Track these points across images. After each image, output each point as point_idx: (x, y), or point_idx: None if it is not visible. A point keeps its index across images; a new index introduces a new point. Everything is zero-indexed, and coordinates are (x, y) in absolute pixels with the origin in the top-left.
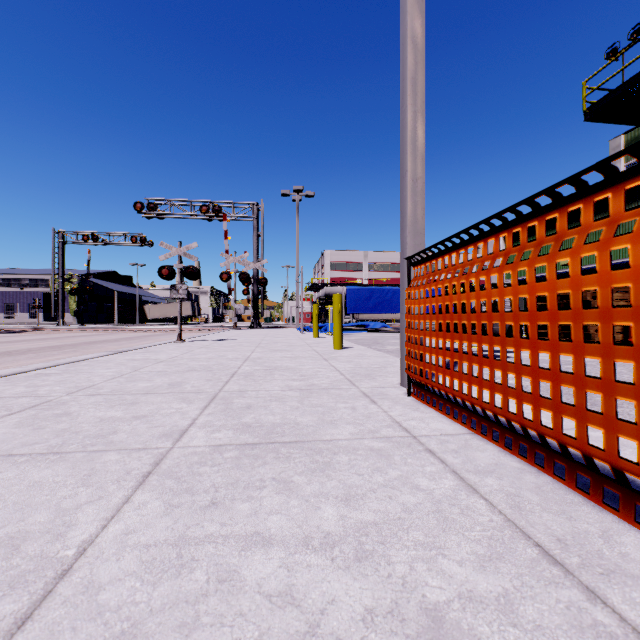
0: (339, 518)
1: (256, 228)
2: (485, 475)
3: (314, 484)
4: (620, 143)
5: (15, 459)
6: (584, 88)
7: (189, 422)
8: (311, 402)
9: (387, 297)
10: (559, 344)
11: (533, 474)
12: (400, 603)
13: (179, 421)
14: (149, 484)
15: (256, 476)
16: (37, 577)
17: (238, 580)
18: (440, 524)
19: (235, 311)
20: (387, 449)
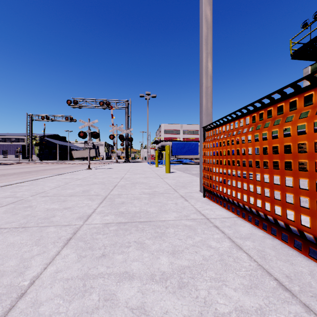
0: (169, 263)
1: (127, 113)
2: (245, 240)
3: (156, 244)
4: (308, 70)
5: (1, 230)
6: (291, 42)
7: (92, 211)
8: (154, 200)
9: (192, 147)
10: (285, 171)
11: (270, 239)
12: (203, 313)
13: (87, 210)
14: (70, 244)
15: (126, 240)
16: (7, 297)
17: (115, 299)
18: (223, 267)
19: (117, 154)
20: (194, 225)
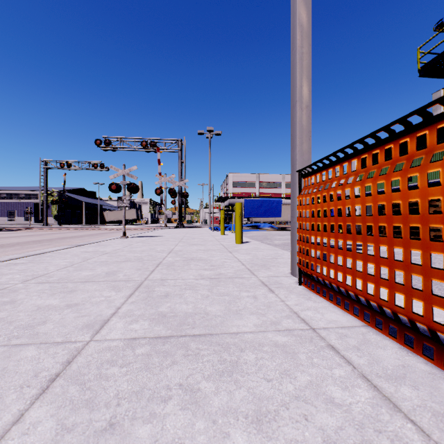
0: None
1: (180, 157)
2: (398, 382)
3: (222, 394)
4: (440, 95)
5: None
6: (419, 52)
7: (112, 311)
8: (219, 291)
9: (273, 206)
10: None
11: None
12: None
13: (104, 310)
14: (51, 392)
15: (163, 381)
16: None
17: None
18: None
19: (165, 216)
20: (291, 345)
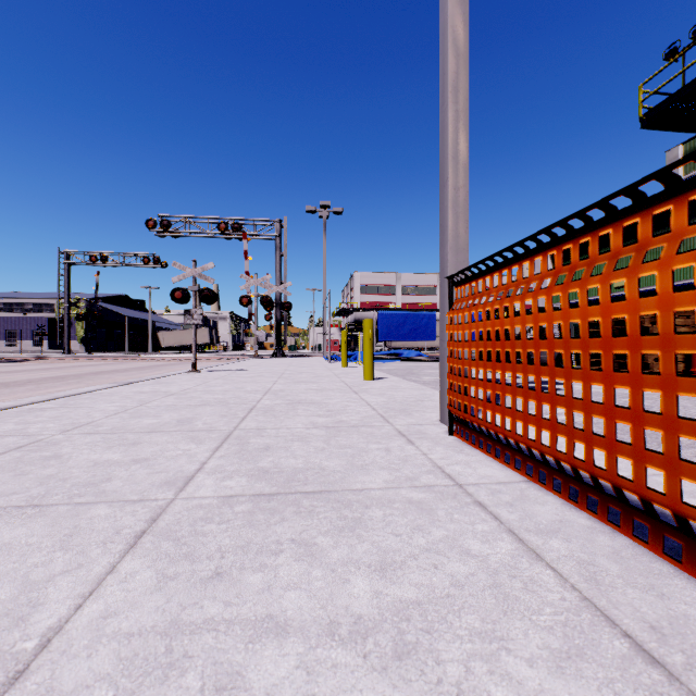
0: (373, 595)
1: (279, 247)
2: (549, 536)
3: (342, 548)
4: (678, 154)
5: None
6: (640, 92)
7: (197, 467)
8: (339, 442)
9: (422, 323)
10: (642, 377)
11: (607, 534)
12: None
13: (185, 465)
14: (141, 547)
15: (272, 537)
16: None
17: (242, 688)
18: (500, 604)
19: (256, 338)
20: (429, 501)
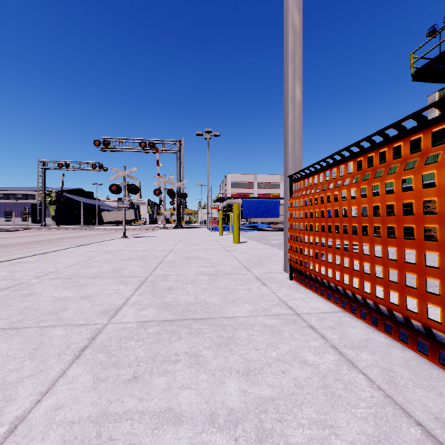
0: (241, 393)
1: (179, 158)
2: (360, 350)
3: (219, 358)
4: (435, 98)
5: None
6: (412, 57)
7: (123, 301)
8: (217, 284)
9: (271, 206)
10: (425, 243)
11: (399, 349)
12: None
13: (116, 300)
14: (84, 358)
15: (172, 350)
16: None
17: None
18: (329, 400)
19: (164, 216)
20: (277, 325)
